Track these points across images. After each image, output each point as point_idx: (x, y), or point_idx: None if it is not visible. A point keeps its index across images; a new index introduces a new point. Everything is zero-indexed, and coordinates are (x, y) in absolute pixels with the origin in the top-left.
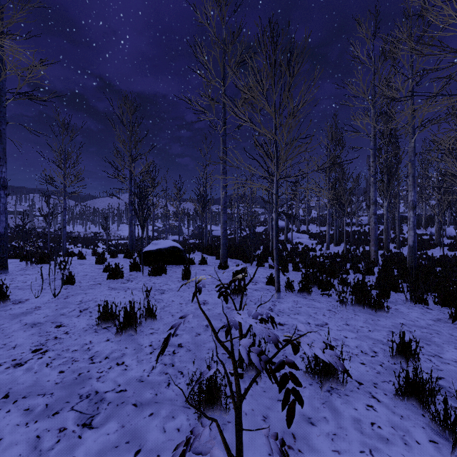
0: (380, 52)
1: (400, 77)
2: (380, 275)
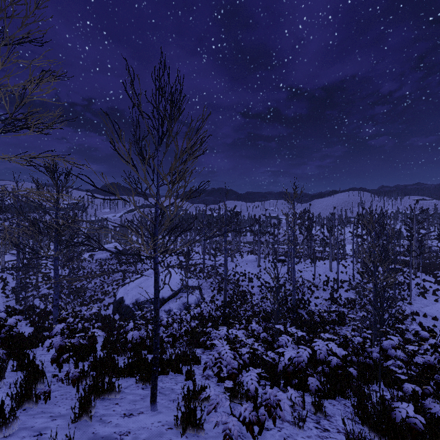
0: None
1: None
2: None
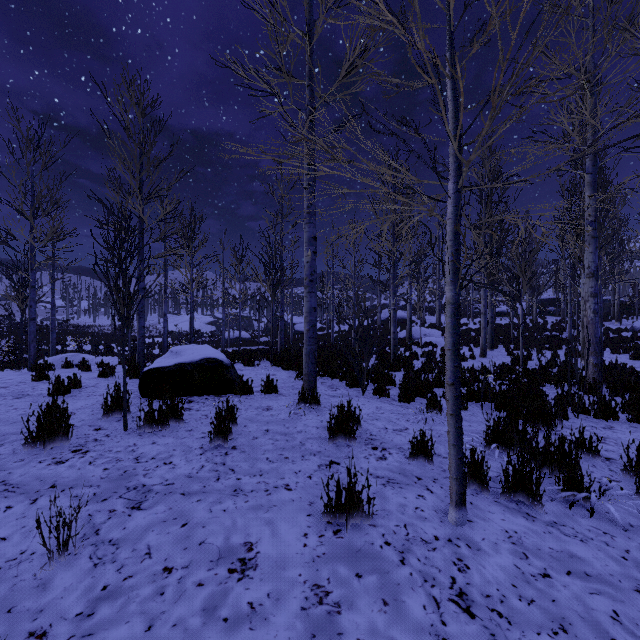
0: None
1: None
2: None
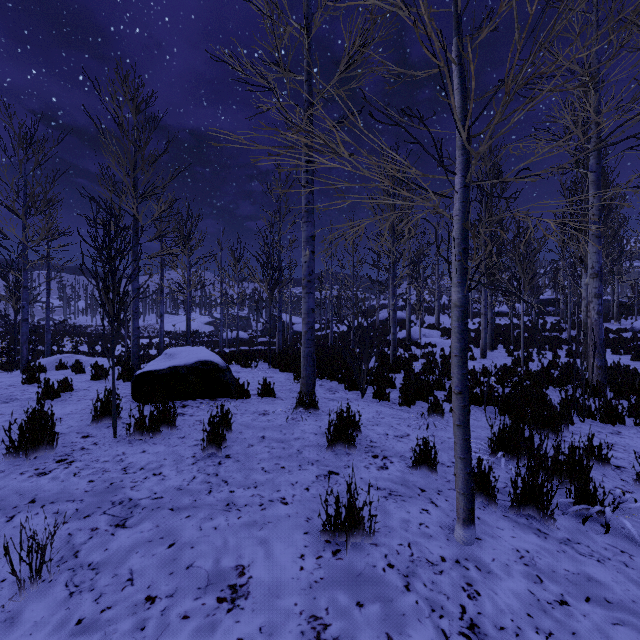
0: None
1: None
2: None
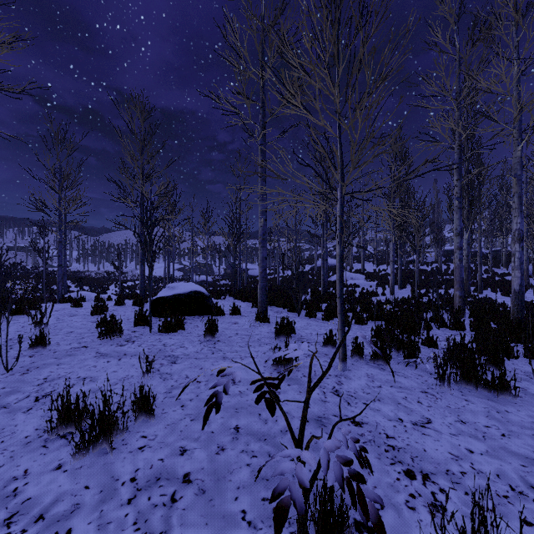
0: (469, 35)
1: (505, 60)
2: (479, 332)
